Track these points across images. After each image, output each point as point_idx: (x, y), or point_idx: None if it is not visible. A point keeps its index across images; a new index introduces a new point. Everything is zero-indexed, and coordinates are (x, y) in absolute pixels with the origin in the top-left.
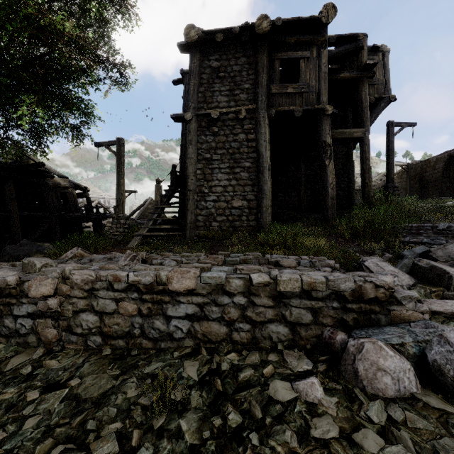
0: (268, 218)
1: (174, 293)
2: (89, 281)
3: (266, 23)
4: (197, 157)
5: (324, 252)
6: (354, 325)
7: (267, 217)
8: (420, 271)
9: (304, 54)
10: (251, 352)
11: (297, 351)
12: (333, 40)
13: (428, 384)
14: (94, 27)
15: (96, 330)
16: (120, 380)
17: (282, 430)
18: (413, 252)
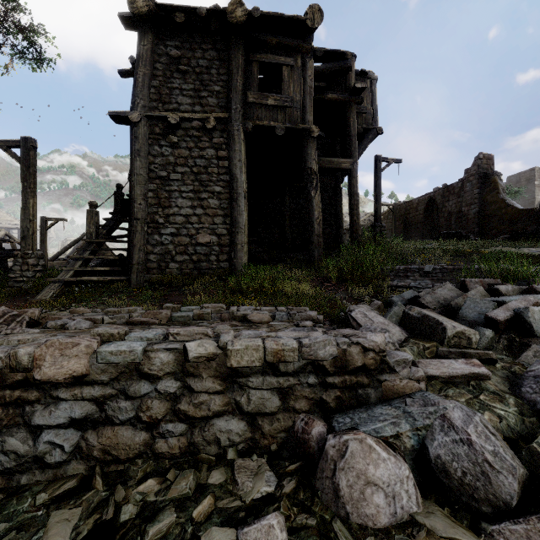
0: (244, 258)
1: (48, 384)
2: None
3: (241, 10)
4: (148, 174)
5: (307, 301)
6: (336, 408)
7: (243, 257)
8: (411, 322)
9: (287, 60)
10: (182, 474)
11: (256, 459)
12: (320, 54)
13: (429, 491)
14: None
15: None
16: None
17: None
18: (402, 297)
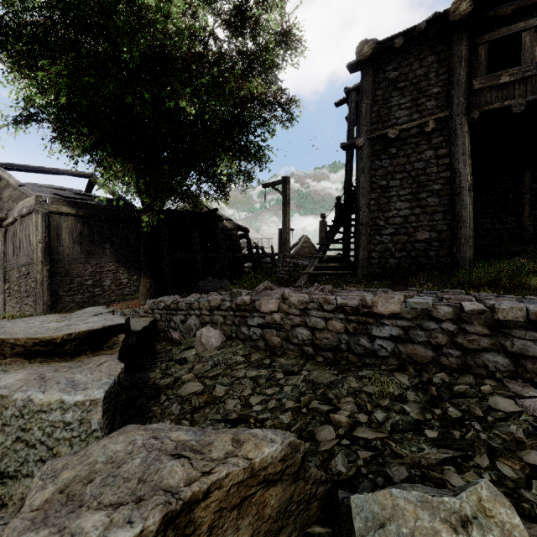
0: (468, 252)
1: (379, 316)
2: (304, 302)
3: (465, 4)
4: (370, 185)
5: None
6: None
7: (467, 251)
8: None
9: (529, 23)
10: (463, 375)
11: (521, 381)
12: None
13: None
14: (265, 74)
15: (308, 342)
16: (340, 377)
17: (506, 425)
18: None
